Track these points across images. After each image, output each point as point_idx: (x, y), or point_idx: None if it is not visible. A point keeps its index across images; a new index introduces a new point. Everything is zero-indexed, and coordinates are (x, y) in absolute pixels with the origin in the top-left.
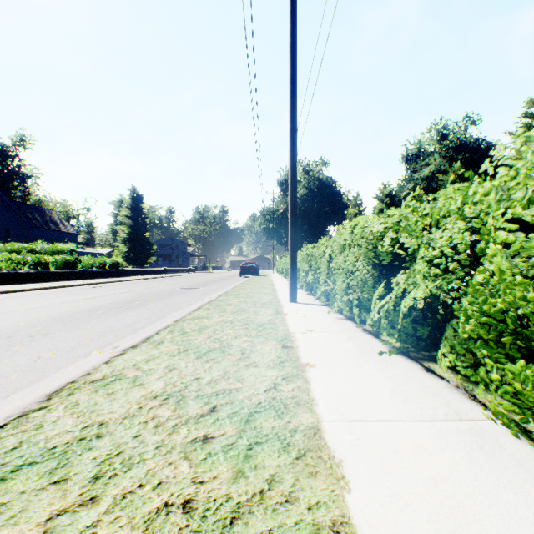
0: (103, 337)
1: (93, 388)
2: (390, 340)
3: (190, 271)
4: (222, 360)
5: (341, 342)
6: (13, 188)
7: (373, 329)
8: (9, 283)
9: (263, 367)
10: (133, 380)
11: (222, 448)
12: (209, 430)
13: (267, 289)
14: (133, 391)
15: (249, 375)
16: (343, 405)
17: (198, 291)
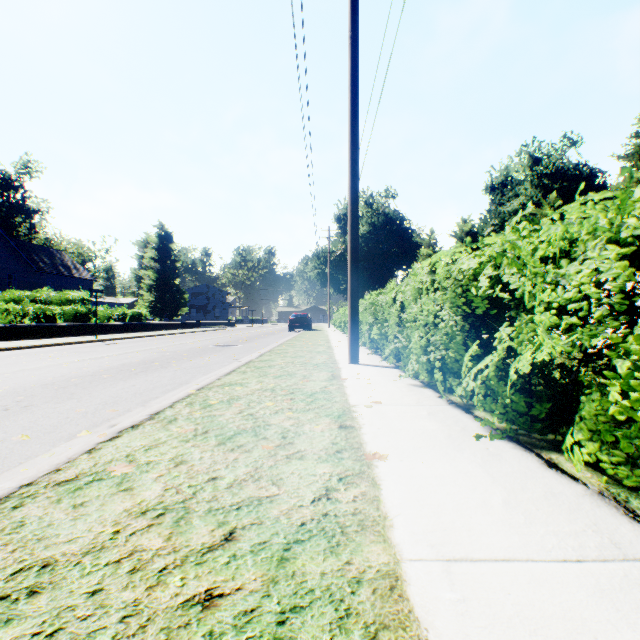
0: (100, 411)
1: (56, 495)
2: (487, 417)
3: (229, 325)
4: (253, 448)
5: (420, 420)
6: (17, 225)
7: (462, 400)
8: (5, 339)
9: (311, 459)
10: (119, 482)
11: (234, 621)
12: (216, 579)
13: (321, 346)
14: (113, 501)
15: (289, 474)
16: (433, 529)
17: (236, 349)
